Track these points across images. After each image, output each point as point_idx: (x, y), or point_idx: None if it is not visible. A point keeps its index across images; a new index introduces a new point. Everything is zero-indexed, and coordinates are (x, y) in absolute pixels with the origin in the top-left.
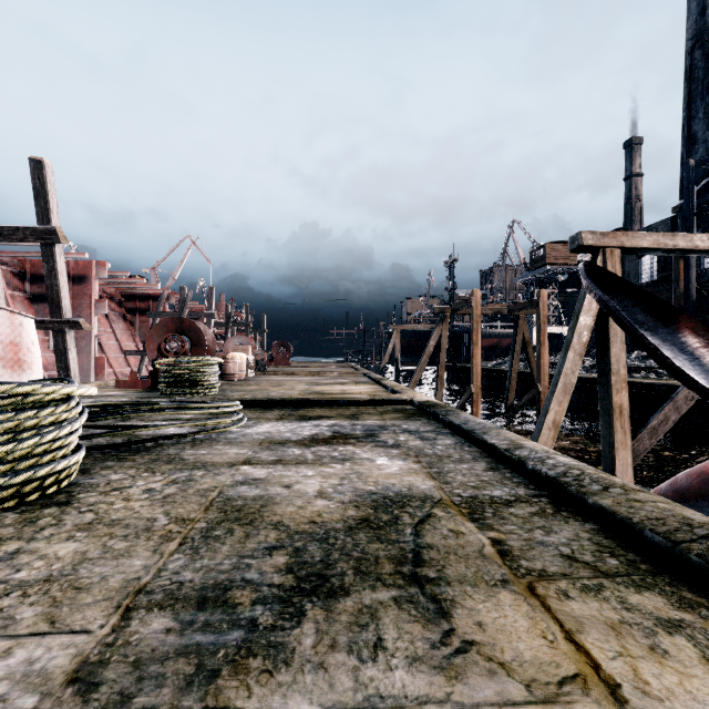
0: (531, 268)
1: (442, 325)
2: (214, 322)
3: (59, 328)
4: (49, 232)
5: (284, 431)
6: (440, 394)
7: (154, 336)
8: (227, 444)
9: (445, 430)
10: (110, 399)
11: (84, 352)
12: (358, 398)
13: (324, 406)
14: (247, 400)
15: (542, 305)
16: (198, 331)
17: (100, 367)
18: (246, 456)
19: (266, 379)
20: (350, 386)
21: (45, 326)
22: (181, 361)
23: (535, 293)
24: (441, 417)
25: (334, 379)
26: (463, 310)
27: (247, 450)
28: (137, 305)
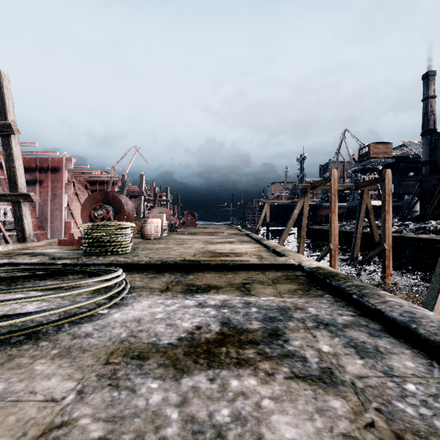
0: (358, 161)
1: (304, 198)
2: (146, 199)
3: (16, 200)
4: (5, 126)
5: (158, 318)
6: (302, 249)
7: (86, 205)
8: (59, 357)
9: (374, 322)
10: (22, 260)
11: (58, 218)
12: (246, 261)
13: (214, 269)
14: (142, 263)
15: (387, 181)
16: (119, 202)
17: (68, 228)
18: (50, 418)
19: (174, 238)
20: (237, 244)
21: (6, 198)
22: (97, 225)
23: (361, 178)
24: (356, 297)
25: (224, 238)
26: (320, 187)
27: (74, 382)
28: (97, 188)
